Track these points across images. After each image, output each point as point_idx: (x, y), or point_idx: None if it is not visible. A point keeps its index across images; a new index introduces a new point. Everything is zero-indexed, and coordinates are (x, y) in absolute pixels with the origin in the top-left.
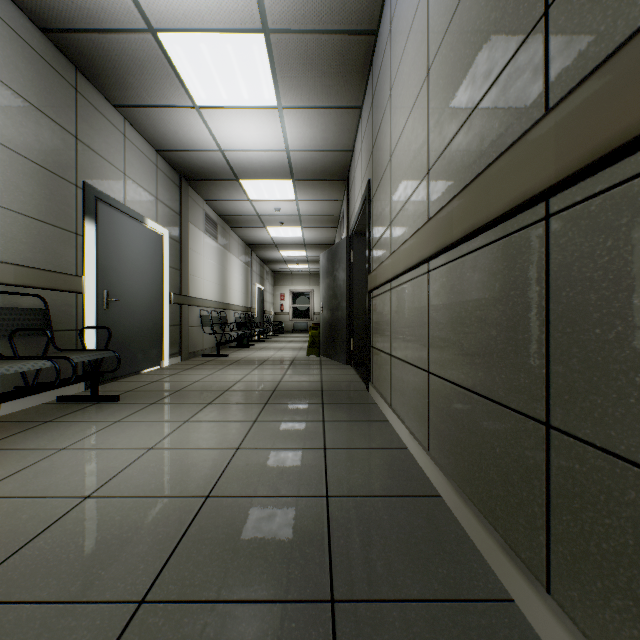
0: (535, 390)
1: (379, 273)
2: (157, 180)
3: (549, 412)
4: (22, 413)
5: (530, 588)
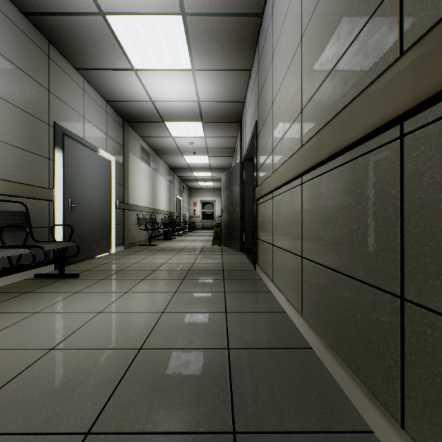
0: (391, 271)
1: (264, 186)
2: (107, 122)
3: (403, 288)
4: (9, 286)
5: (387, 424)
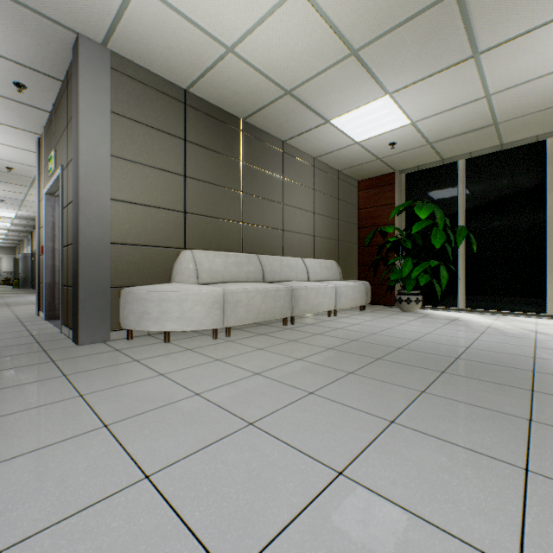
0: None
1: None
2: None
3: None
4: None
5: None
